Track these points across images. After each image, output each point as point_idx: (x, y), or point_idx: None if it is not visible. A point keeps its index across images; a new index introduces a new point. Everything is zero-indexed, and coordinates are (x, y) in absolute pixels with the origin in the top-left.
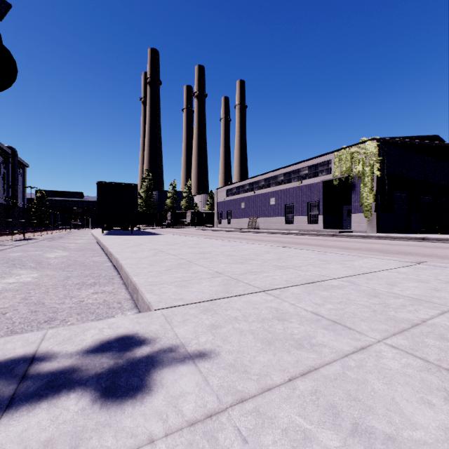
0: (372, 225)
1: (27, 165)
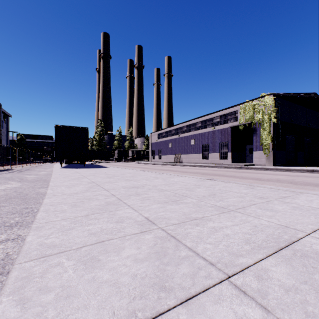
0: (270, 160)
1: (9, 115)
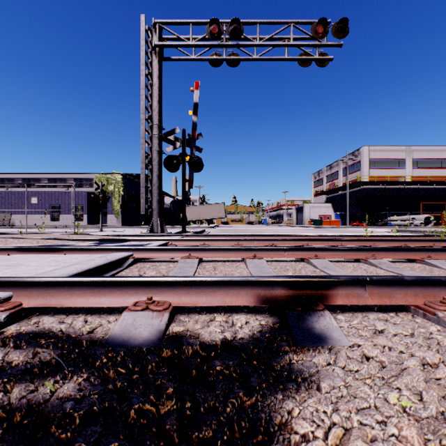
0: (120, 221)
1: None
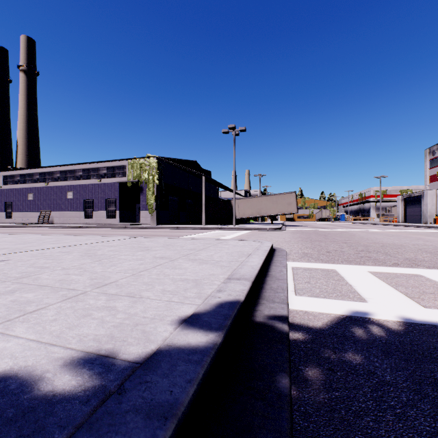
0: (154, 219)
1: None
